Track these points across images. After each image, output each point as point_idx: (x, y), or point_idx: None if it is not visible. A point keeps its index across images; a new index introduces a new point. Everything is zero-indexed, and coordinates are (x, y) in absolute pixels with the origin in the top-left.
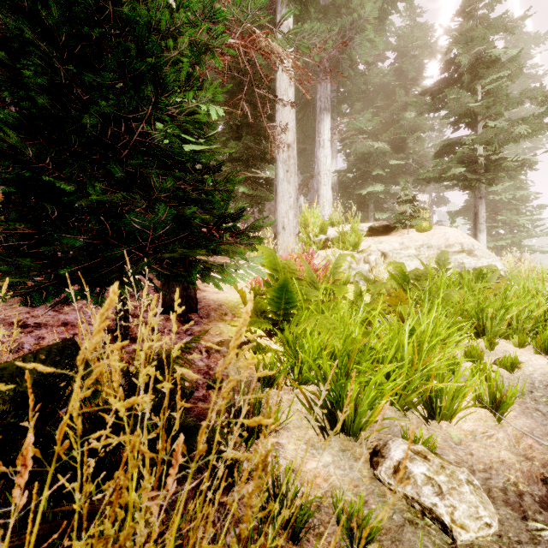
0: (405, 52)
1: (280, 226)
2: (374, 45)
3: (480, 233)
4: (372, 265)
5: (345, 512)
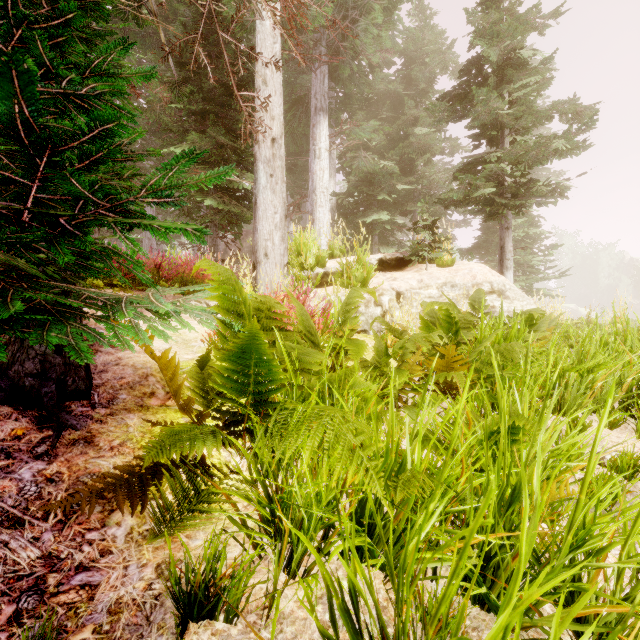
0: (414, 58)
1: (261, 252)
2: (380, 41)
3: (507, 271)
4: (386, 309)
5: None
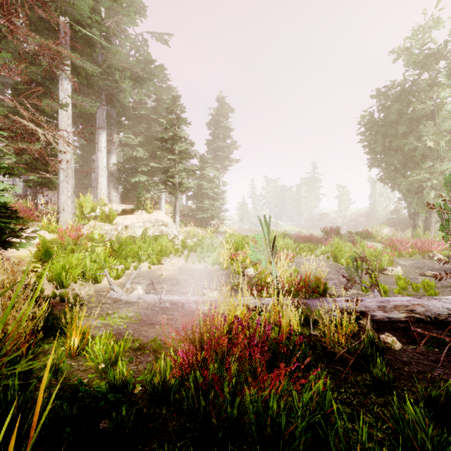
0: (160, 99)
1: (61, 208)
2: (138, 92)
3: (177, 215)
4: (119, 231)
5: (53, 293)
